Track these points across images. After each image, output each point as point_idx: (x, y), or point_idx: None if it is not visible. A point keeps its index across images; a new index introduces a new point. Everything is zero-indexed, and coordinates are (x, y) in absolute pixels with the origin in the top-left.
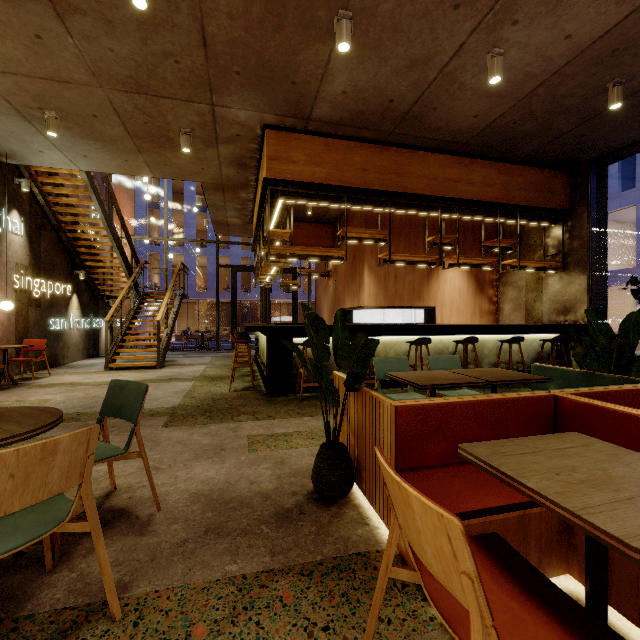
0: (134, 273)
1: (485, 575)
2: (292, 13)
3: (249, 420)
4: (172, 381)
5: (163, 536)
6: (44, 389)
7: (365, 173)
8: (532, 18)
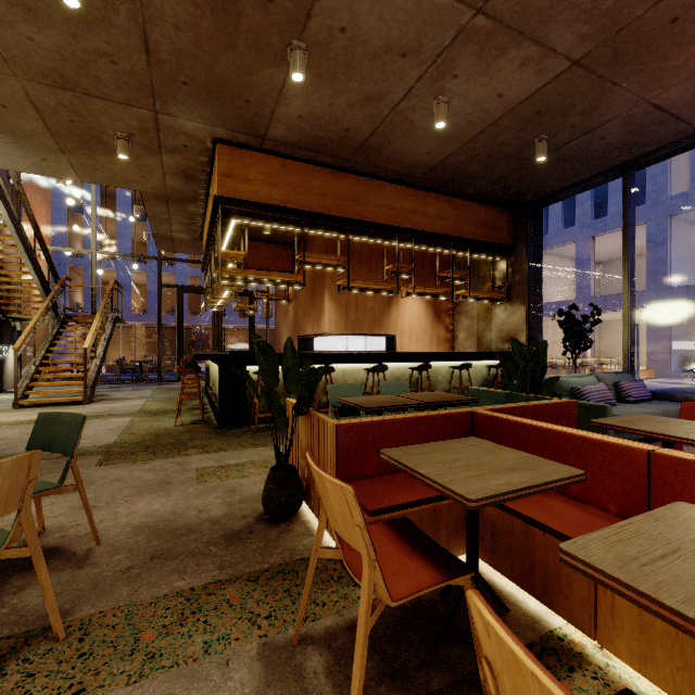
0: (52, 291)
1: (390, 544)
2: (244, 35)
3: (198, 453)
4: (104, 417)
5: (105, 566)
6: None
7: (324, 198)
8: (469, 75)
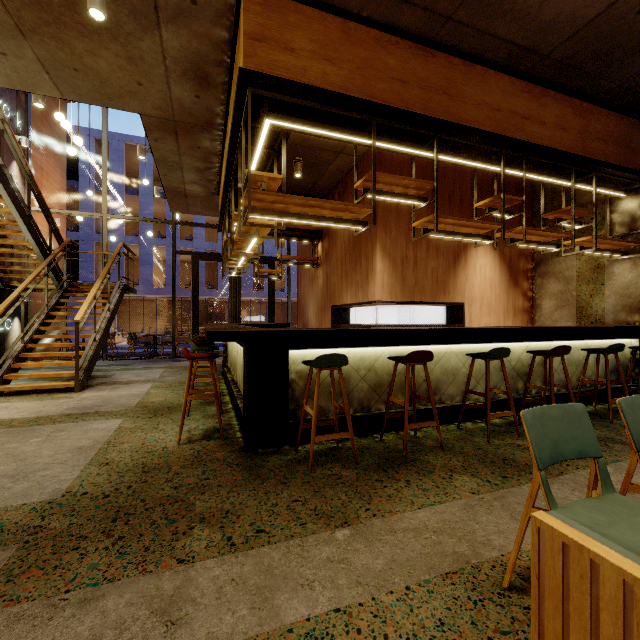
0: (51, 255)
1: None
2: None
3: (212, 553)
4: (86, 419)
5: None
6: None
7: (403, 86)
8: None
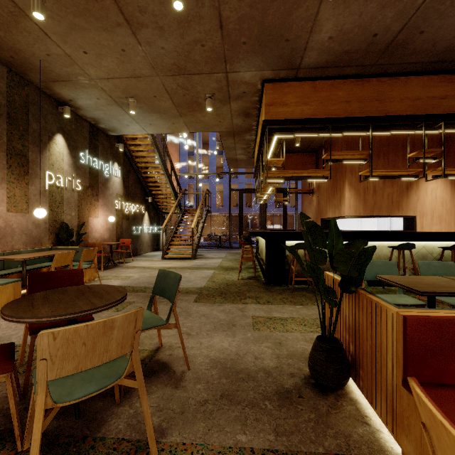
0: (178, 197)
1: None
2: None
3: (253, 303)
4: (200, 269)
5: (190, 392)
6: (129, 269)
7: (347, 104)
8: None
